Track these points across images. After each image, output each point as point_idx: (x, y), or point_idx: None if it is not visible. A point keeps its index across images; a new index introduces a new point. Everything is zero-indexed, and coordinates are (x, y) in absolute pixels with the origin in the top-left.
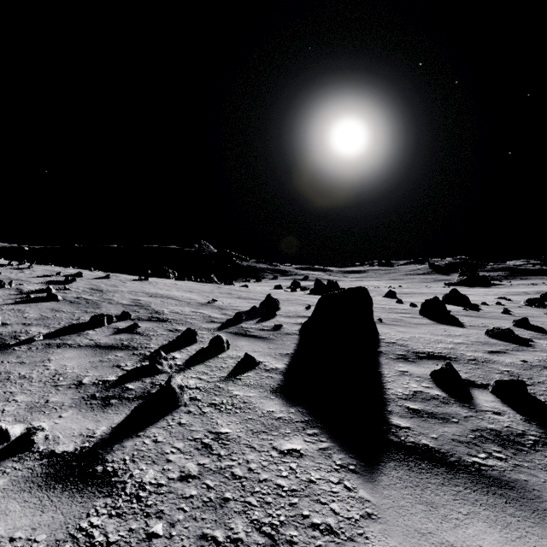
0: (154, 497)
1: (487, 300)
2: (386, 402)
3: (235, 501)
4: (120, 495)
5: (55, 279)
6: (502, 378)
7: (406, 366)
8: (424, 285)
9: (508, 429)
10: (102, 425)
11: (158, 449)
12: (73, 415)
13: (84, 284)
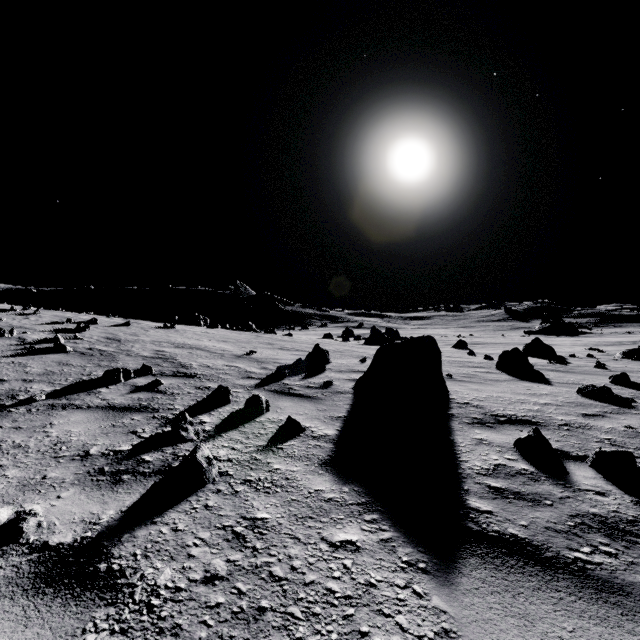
0: (170, 605)
1: (576, 351)
2: (462, 478)
3: (273, 612)
4: (126, 603)
5: (64, 327)
6: (603, 448)
7: (484, 432)
8: (499, 333)
9: (615, 514)
10: (109, 508)
11: (178, 541)
12: (75, 495)
13: (99, 332)
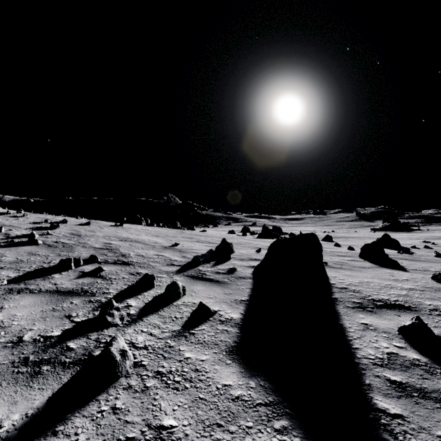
0: None
1: (413, 243)
2: (360, 369)
3: None
4: None
5: (42, 226)
6: None
7: (367, 317)
8: (353, 230)
9: None
10: (16, 410)
11: None
12: None
13: (66, 229)
